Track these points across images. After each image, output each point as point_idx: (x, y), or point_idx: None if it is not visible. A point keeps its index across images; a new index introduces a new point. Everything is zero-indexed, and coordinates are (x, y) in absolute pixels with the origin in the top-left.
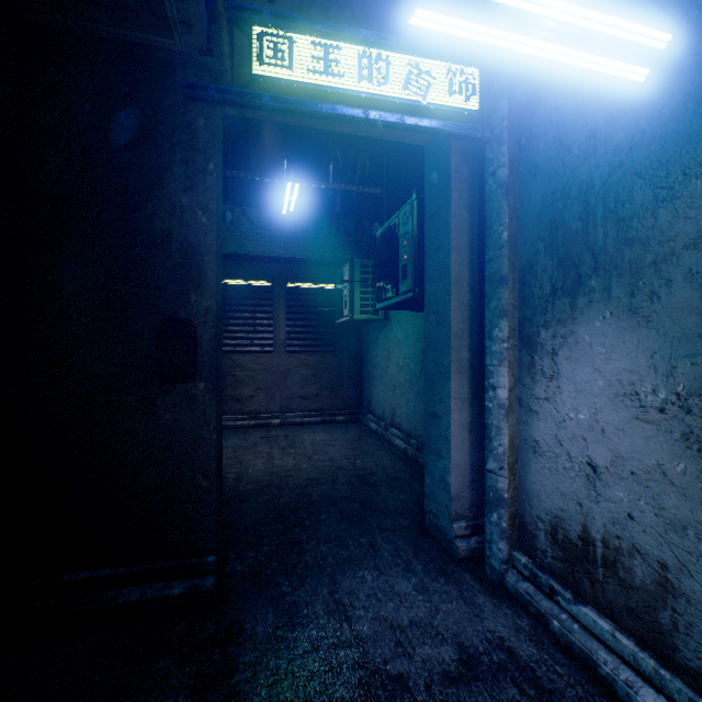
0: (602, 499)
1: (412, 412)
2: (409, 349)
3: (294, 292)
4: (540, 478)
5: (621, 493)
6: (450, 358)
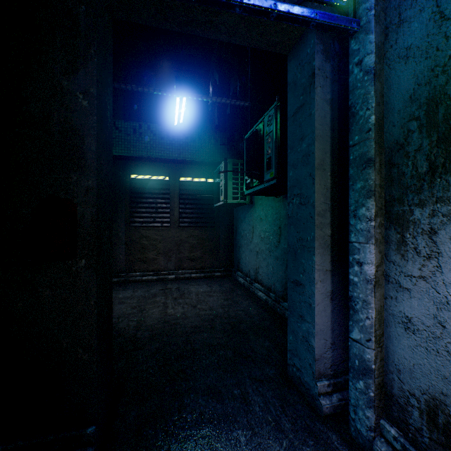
0: None
1: (271, 273)
2: (269, 225)
3: (185, 184)
4: (413, 355)
5: None
6: (313, 234)
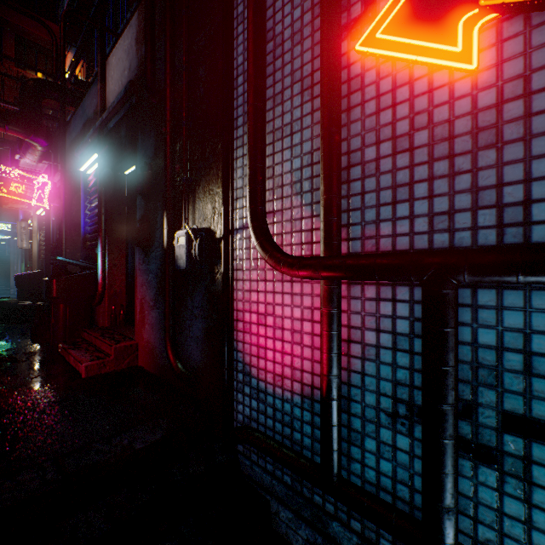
0: None
1: None
2: None
3: None
4: None
5: None
6: (11, 264)
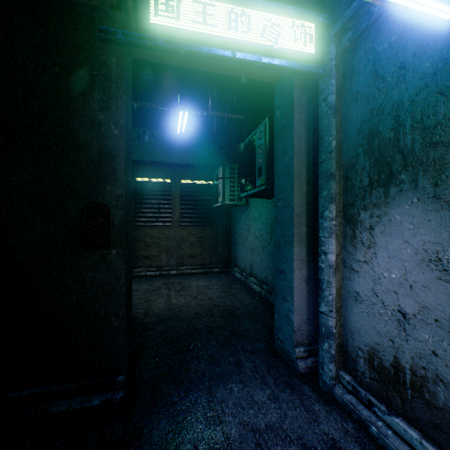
0: (411, 338)
1: (265, 267)
2: (262, 224)
3: (185, 186)
4: (360, 319)
5: (426, 335)
6: (293, 231)
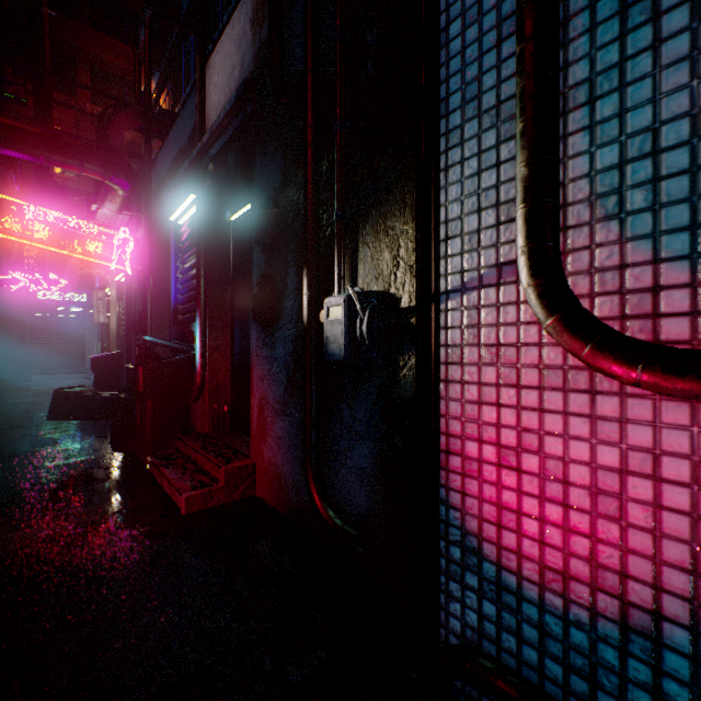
0: None
1: None
2: None
3: (62, 318)
4: None
5: None
6: (87, 343)
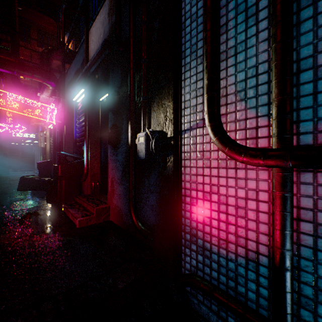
0: None
1: None
2: None
3: (24, 145)
4: None
5: None
6: (35, 156)
